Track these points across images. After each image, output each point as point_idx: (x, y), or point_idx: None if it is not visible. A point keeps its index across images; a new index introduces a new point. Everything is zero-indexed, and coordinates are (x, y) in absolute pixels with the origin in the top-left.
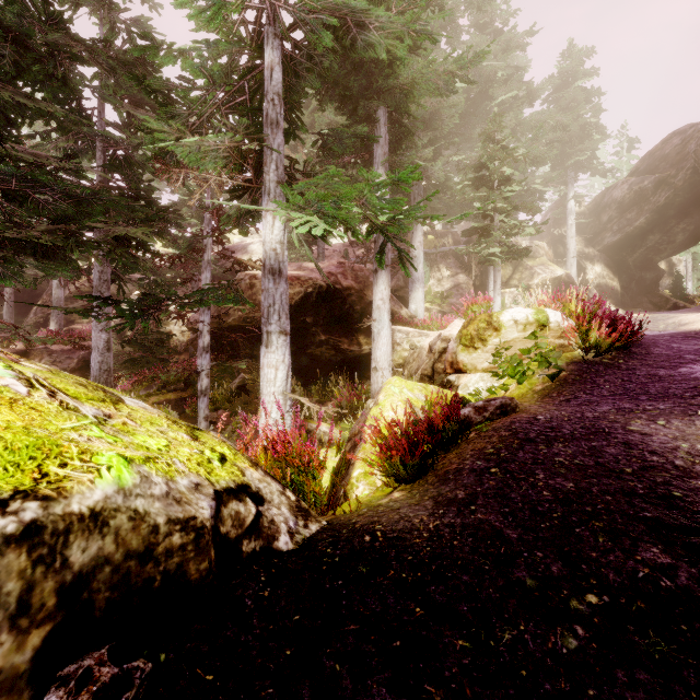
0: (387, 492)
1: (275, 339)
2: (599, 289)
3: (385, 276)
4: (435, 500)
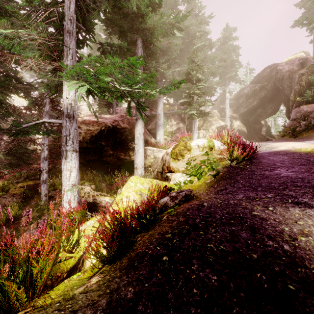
0: (94, 273)
1: (70, 154)
2: (238, 131)
3: (141, 122)
4: (111, 297)
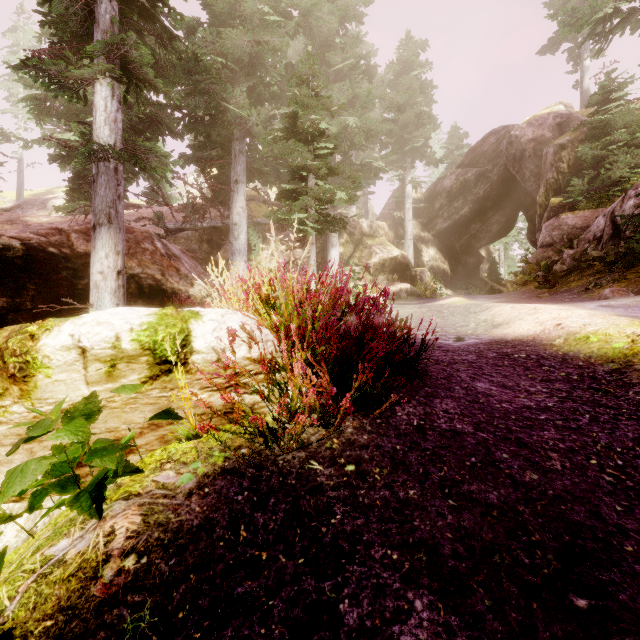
0: None
1: None
2: (433, 271)
3: (107, 236)
4: None
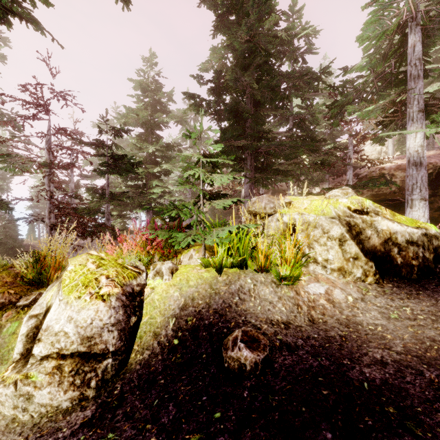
0: None
1: (417, 203)
2: None
3: None
4: None
